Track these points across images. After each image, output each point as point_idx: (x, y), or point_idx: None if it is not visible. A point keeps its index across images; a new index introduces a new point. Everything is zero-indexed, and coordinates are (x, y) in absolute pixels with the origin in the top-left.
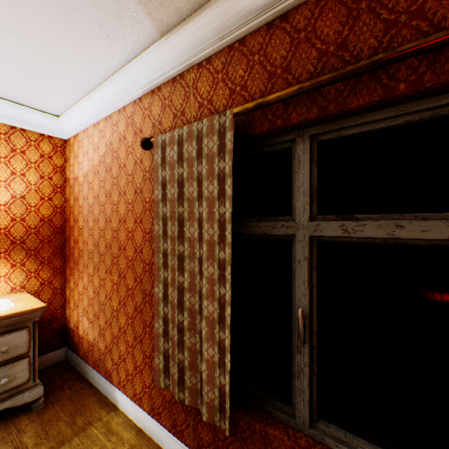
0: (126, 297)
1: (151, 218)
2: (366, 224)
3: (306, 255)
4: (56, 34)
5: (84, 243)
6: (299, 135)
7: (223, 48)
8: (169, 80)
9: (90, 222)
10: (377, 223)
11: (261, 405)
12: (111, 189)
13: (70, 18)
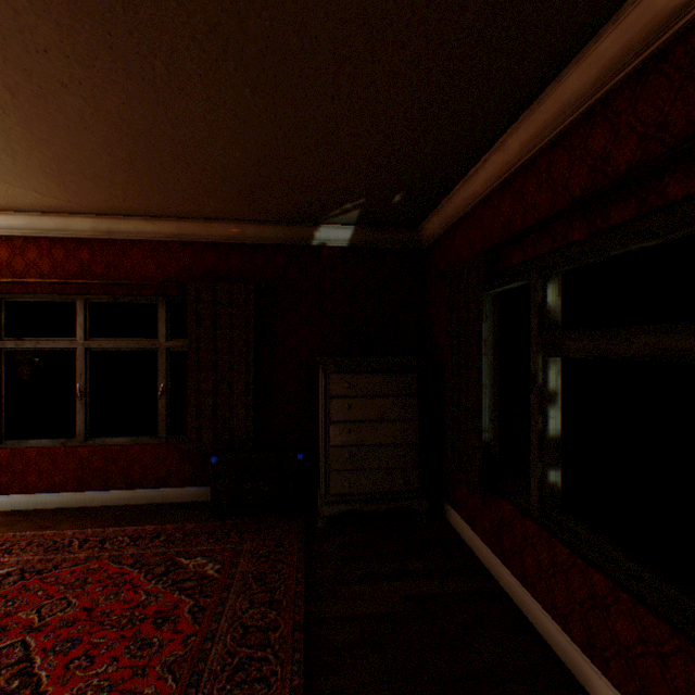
0: None
1: None
2: (27, 342)
3: None
4: None
5: None
6: None
7: None
8: None
9: None
10: (32, 342)
11: None
12: None
13: None
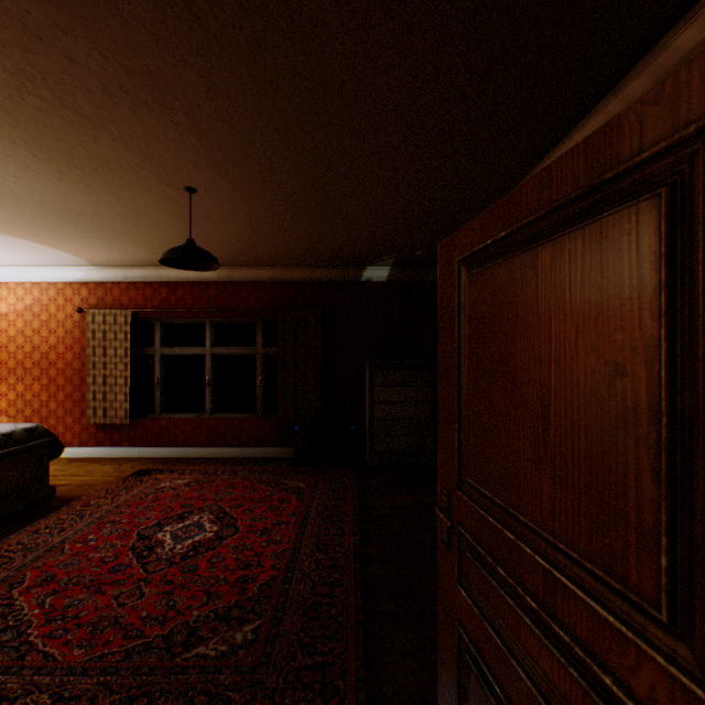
0: (58, 391)
1: (81, 347)
2: (177, 350)
3: (160, 360)
4: (31, 258)
5: (3, 363)
6: (158, 320)
7: (127, 281)
8: (95, 281)
9: (13, 348)
10: (179, 349)
11: (144, 416)
12: (41, 328)
13: (47, 258)
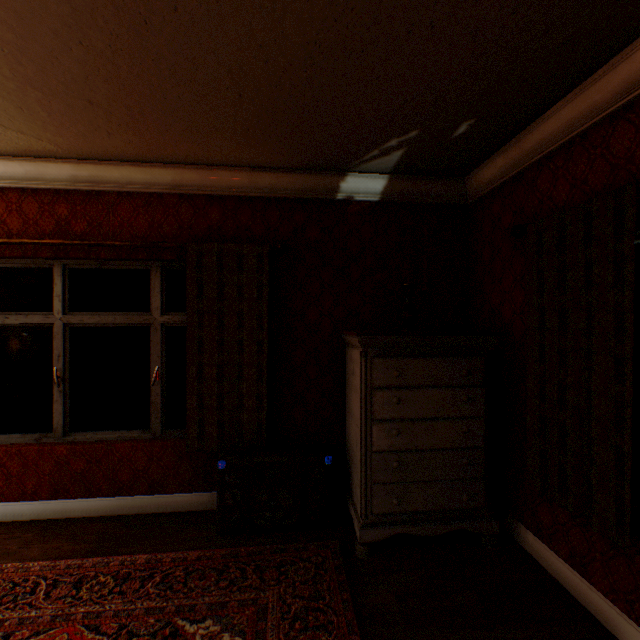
0: None
1: None
2: None
3: None
4: None
5: None
6: None
7: None
8: None
9: None
10: None
11: None
12: None
13: None
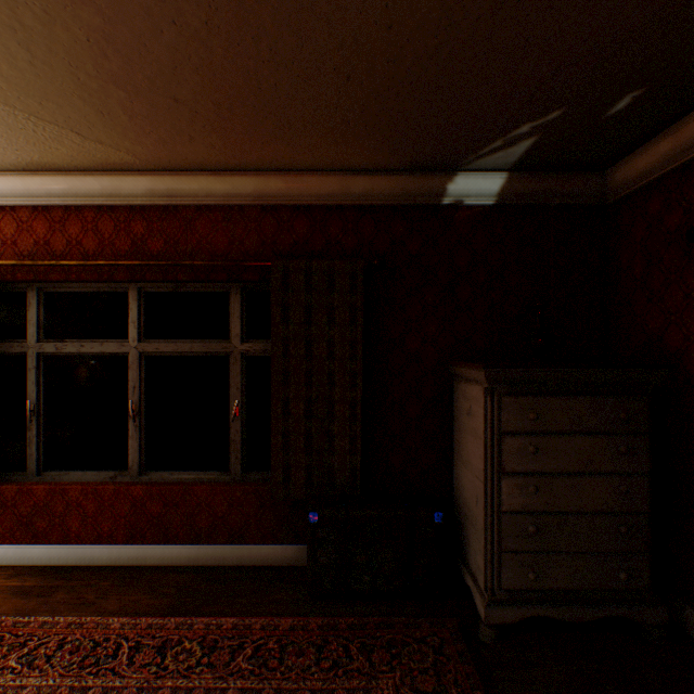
0: None
1: None
2: (69, 345)
3: (36, 365)
4: None
5: None
6: (31, 286)
7: None
8: None
9: None
10: (74, 344)
11: (3, 478)
12: None
13: None
